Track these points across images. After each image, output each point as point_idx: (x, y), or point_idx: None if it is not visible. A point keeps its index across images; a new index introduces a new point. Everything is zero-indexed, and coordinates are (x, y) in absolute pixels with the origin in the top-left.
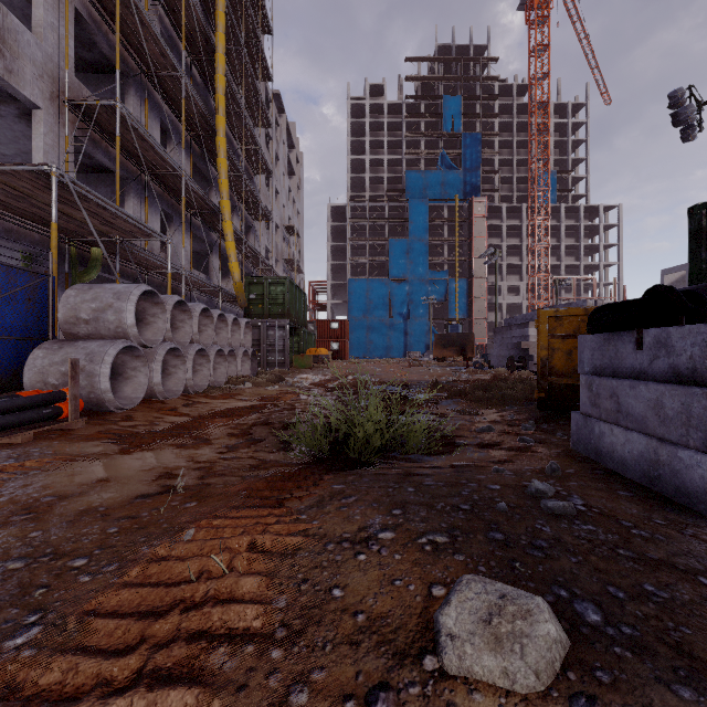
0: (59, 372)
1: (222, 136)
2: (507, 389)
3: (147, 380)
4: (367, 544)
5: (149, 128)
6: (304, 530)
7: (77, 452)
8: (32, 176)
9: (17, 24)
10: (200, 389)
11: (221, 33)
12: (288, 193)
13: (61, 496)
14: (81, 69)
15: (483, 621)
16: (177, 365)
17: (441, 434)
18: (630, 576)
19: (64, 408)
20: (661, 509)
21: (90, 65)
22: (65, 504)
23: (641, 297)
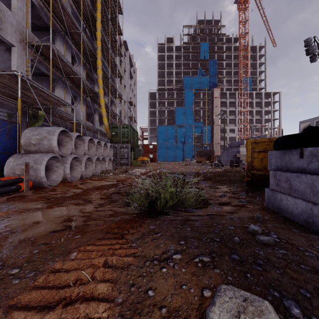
0: (20, 168)
1: (99, 60)
2: (231, 176)
3: (63, 172)
4: (167, 261)
5: (66, 56)
6: (134, 253)
7: (26, 207)
8: (9, 76)
9: (4, 7)
10: (88, 176)
11: (99, 13)
12: (130, 87)
13: (13, 231)
14: (34, 29)
15: (235, 316)
16: (77, 165)
17: (201, 198)
18: (310, 282)
19: (22, 185)
20: (316, 240)
21: (38, 27)
22: (14, 236)
23: (301, 132)
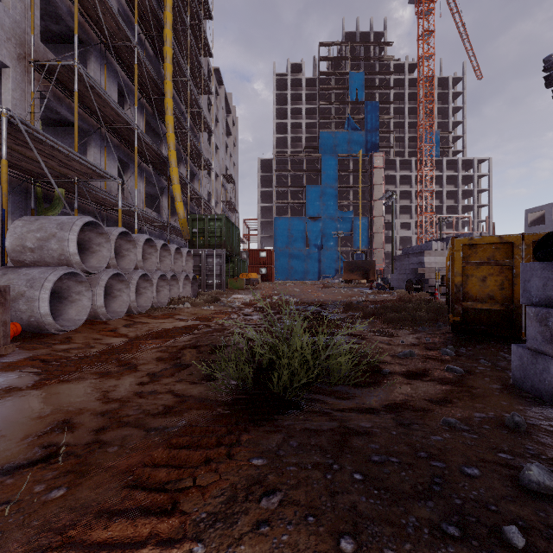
0: None
1: (169, 97)
2: (413, 309)
3: (90, 303)
4: None
5: (108, 90)
6: None
7: None
8: None
9: None
10: (144, 309)
11: (168, 12)
12: (226, 149)
13: None
14: (50, 39)
15: None
16: (121, 288)
17: (368, 364)
18: None
19: None
20: None
21: (57, 36)
22: None
23: None
